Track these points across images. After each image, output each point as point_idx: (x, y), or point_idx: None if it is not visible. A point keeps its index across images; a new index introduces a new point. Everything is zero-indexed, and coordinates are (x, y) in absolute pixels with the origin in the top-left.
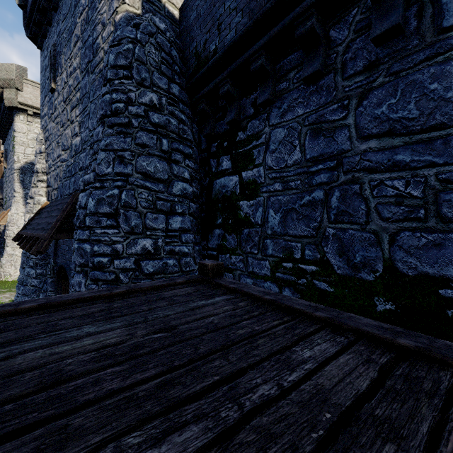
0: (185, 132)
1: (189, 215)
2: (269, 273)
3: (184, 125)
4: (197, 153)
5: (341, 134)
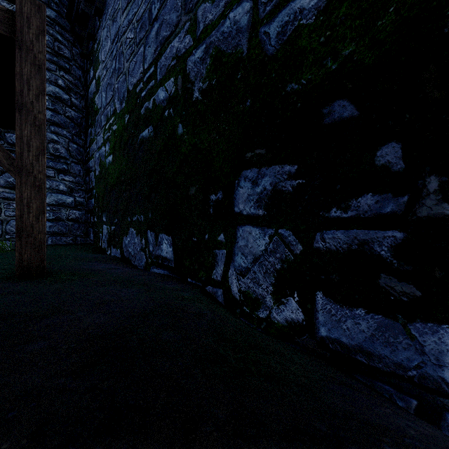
0: (62, 50)
1: (66, 117)
2: (103, 140)
3: (62, 45)
4: (80, 74)
5: (119, 16)
